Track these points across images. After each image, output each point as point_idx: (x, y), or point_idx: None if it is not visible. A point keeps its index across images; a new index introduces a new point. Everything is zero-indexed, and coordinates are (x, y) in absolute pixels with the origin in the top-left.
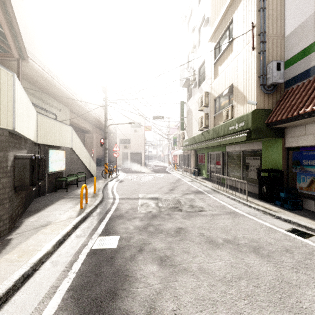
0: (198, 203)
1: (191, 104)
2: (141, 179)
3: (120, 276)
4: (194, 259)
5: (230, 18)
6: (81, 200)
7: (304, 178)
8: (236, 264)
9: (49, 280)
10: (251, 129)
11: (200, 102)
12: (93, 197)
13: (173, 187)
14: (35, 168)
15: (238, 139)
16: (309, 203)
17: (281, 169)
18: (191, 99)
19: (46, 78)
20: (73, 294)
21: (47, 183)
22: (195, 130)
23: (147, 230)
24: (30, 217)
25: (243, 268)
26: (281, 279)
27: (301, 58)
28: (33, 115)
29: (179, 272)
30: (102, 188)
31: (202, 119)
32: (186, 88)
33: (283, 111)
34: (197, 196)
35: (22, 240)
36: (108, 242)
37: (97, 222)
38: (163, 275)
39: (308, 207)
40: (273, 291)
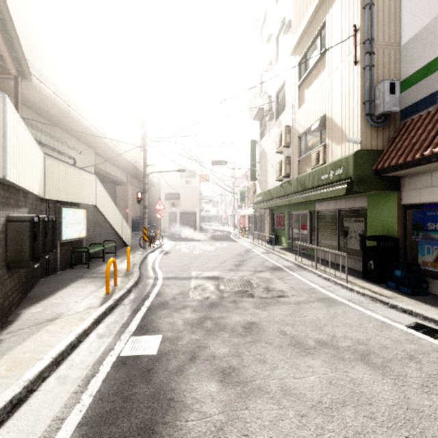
0: (276, 285)
1: (265, 143)
2: (196, 250)
3: (161, 401)
4: (273, 372)
5: (322, 20)
6: (108, 281)
7: (430, 250)
8: (337, 379)
9: (51, 407)
10: (353, 178)
11: (278, 141)
12: (125, 276)
13: (240, 261)
14: (38, 234)
15: (334, 193)
16: (437, 285)
17: (395, 235)
18: (265, 137)
19: (59, 106)
20: (86, 432)
21: (60, 256)
22: (271, 180)
23: (203, 326)
24: (32, 307)
25: (347, 387)
26: (407, 404)
27: (425, 76)
28: (37, 158)
29: (251, 393)
30: (139, 263)
31: (281, 165)
32: (259, 122)
33: (399, 153)
34: (274, 275)
35: (16, 343)
36: (144, 346)
37: (130, 313)
38: (227, 398)
39: (435, 292)
40: (396, 425)
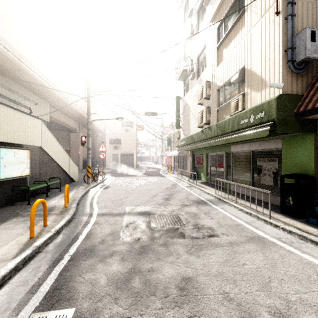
0: (204, 221)
1: (188, 98)
2: (131, 184)
3: None
4: None
5: None
6: (32, 224)
7: None
8: None
9: None
10: (276, 120)
11: (199, 94)
12: (61, 213)
13: (168, 195)
14: None
15: (256, 135)
16: None
17: (312, 174)
18: (188, 93)
19: (11, 60)
20: None
21: None
22: (193, 127)
23: (129, 287)
24: None
25: None
26: None
27: None
28: None
29: None
30: (79, 198)
31: (203, 114)
32: (182, 82)
33: None
34: (200, 209)
35: None
36: None
37: (48, 266)
38: None
39: None
40: None
